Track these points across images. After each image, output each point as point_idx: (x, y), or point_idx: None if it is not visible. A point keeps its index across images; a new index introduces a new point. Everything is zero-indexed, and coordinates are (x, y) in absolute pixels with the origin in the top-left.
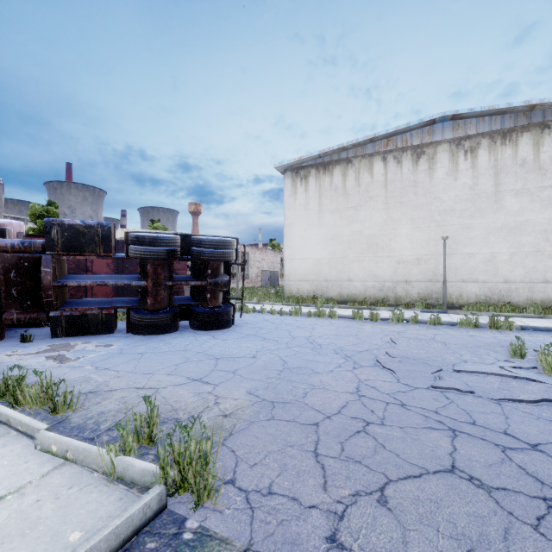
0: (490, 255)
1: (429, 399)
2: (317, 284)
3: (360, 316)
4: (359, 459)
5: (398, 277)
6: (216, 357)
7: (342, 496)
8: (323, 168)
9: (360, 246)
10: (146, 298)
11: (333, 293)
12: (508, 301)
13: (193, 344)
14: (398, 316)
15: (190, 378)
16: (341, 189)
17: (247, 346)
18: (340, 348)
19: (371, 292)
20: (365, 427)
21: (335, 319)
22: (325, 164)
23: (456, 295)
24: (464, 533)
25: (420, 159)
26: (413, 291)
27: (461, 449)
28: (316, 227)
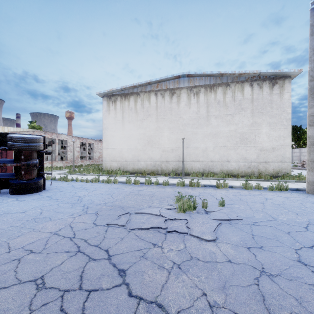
0: (205, 148)
1: (94, 232)
2: (121, 163)
3: (129, 182)
4: None
5: (163, 159)
6: None
7: None
8: (124, 97)
9: (144, 141)
10: None
11: (129, 168)
12: (212, 171)
13: None
14: (148, 181)
15: None
16: (134, 109)
17: (31, 204)
18: (90, 203)
19: (149, 167)
20: (24, 256)
21: (116, 184)
22: (125, 94)
23: (190, 168)
24: None
25: (173, 96)
26: (170, 167)
27: (64, 264)
28: (121, 130)
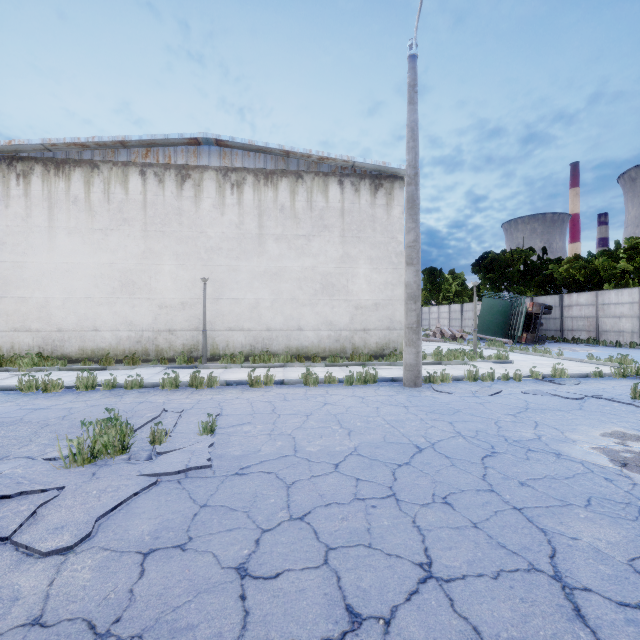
0: (255, 301)
1: None
2: (46, 335)
3: (31, 386)
4: None
5: (161, 325)
6: None
7: None
8: (54, 167)
9: (111, 283)
10: None
11: (71, 348)
12: (270, 350)
13: None
14: (87, 382)
15: None
16: (84, 202)
17: None
18: None
19: (126, 345)
20: None
21: None
22: (59, 161)
23: (223, 345)
24: None
25: (186, 183)
26: (178, 343)
27: None
28: (44, 251)
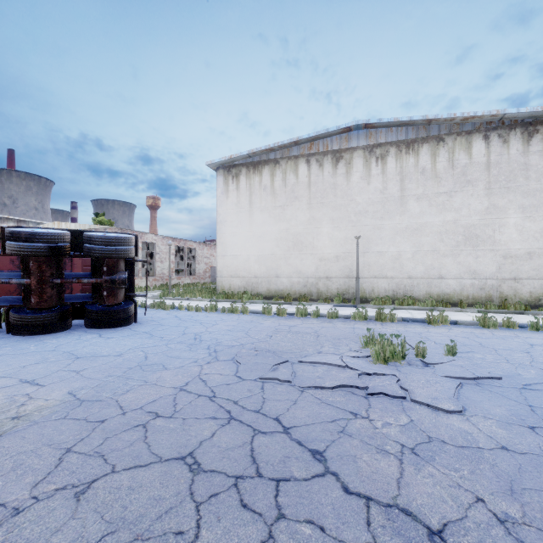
0: (397, 254)
1: (244, 390)
2: (248, 280)
3: (269, 312)
4: (105, 453)
5: (320, 273)
6: (77, 357)
7: (45, 491)
8: (253, 167)
9: (287, 243)
10: (30, 297)
11: (262, 289)
12: (411, 295)
13: (69, 344)
14: (302, 311)
15: (22, 380)
16: (270, 188)
17: (124, 344)
18: (216, 344)
19: (296, 288)
20: (149, 421)
21: (247, 314)
22: (255, 163)
23: (369, 290)
24: (125, 516)
25: (339, 164)
26: (333, 287)
27: (217, 436)
28: (247, 224)
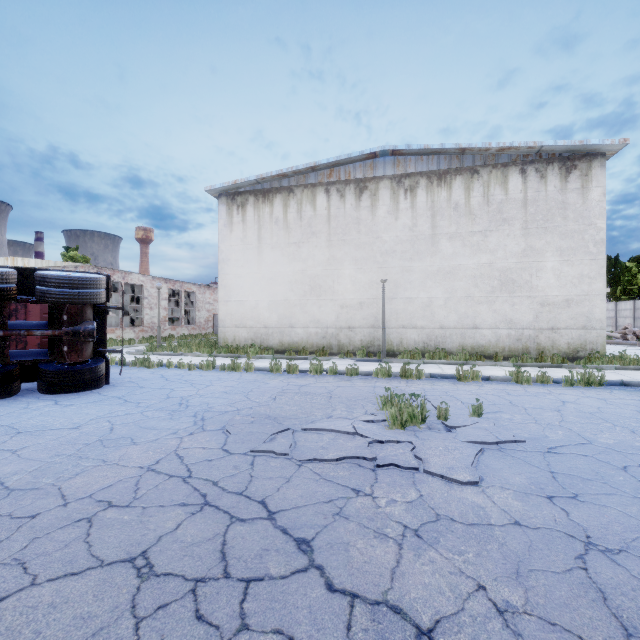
0: (428, 300)
1: (228, 467)
2: (256, 331)
3: (278, 369)
4: (27, 559)
5: (342, 323)
6: (18, 431)
7: None
8: (262, 196)
9: (303, 287)
10: None
11: (273, 341)
12: (443, 347)
13: (10, 414)
14: (317, 368)
15: None
16: (283, 221)
17: (87, 413)
18: (206, 410)
19: (314, 340)
20: (97, 512)
21: (251, 372)
22: (265, 191)
23: (397, 342)
24: None
25: (363, 195)
26: (356, 339)
27: (182, 528)
28: (255, 264)
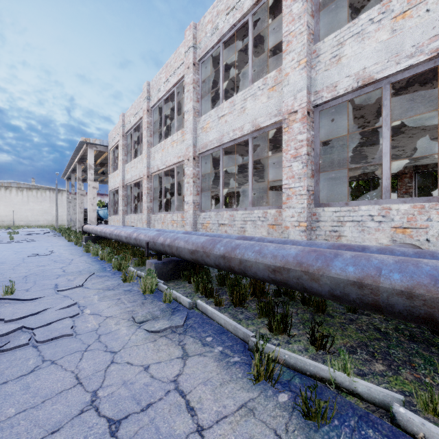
0: (27, 215)
1: None
2: None
3: None
4: None
5: (0, 220)
6: None
7: None
8: None
9: None
10: None
11: None
12: (31, 225)
13: None
14: None
15: None
16: None
17: None
18: None
19: None
20: None
21: None
22: None
23: (18, 224)
24: None
25: (7, 190)
26: (5, 224)
27: None
28: None
